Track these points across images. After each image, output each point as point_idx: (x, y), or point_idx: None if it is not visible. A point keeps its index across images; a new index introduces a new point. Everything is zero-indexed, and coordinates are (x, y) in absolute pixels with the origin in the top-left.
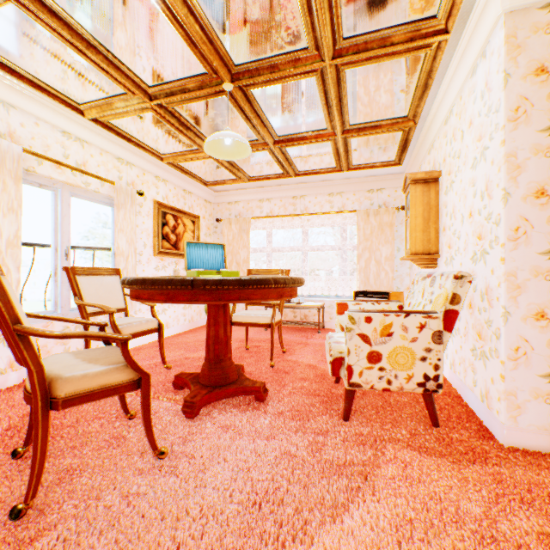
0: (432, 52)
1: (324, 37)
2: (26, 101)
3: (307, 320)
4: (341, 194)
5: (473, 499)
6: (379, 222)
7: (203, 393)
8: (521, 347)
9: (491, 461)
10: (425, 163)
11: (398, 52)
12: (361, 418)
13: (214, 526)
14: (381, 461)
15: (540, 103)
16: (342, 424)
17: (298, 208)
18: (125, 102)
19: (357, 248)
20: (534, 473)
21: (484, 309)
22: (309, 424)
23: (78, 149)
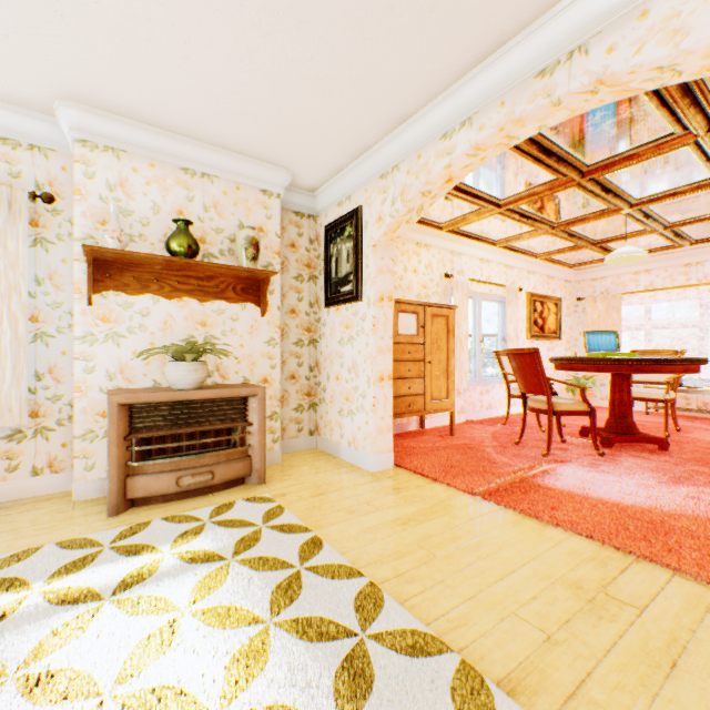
0: None
1: None
2: (467, 249)
3: (706, 410)
4: None
5: None
6: None
7: (612, 435)
8: None
9: None
10: None
11: None
12: None
13: (650, 476)
14: None
15: None
16: None
17: (692, 277)
18: (530, 234)
19: None
20: None
21: None
22: None
23: (486, 268)
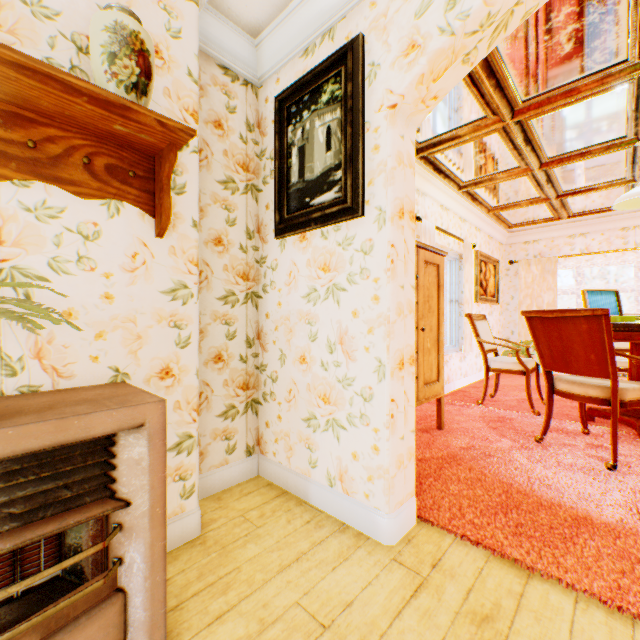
0: None
1: None
2: (431, 189)
3: None
4: None
5: None
6: None
7: None
8: None
9: None
10: None
11: None
12: None
13: None
14: None
15: None
16: None
17: (630, 241)
18: (508, 174)
19: None
20: None
21: None
22: None
23: (445, 217)
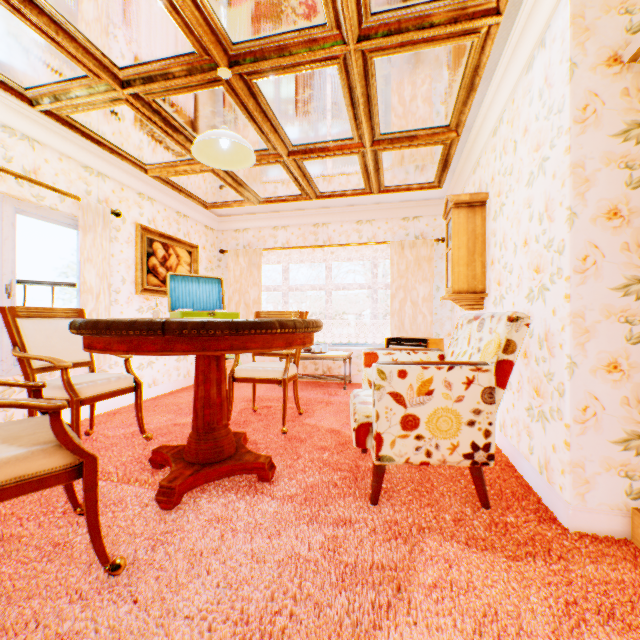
0: (480, 41)
1: (346, 9)
2: None
3: (331, 374)
4: (371, 222)
5: (538, 613)
6: (416, 255)
7: (186, 474)
8: (590, 407)
9: (556, 554)
10: (470, 185)
11: (439, 38)
12: (393, 500)
13: None
14: (419, 560)
15: (612, 101)
16: (369, 510)
17: (320, 238)
18: (89, 89)
19: (391, 287)
20: (609, 567)
21: (543, 359)
22: (327, 512)
23: (26, 150)
